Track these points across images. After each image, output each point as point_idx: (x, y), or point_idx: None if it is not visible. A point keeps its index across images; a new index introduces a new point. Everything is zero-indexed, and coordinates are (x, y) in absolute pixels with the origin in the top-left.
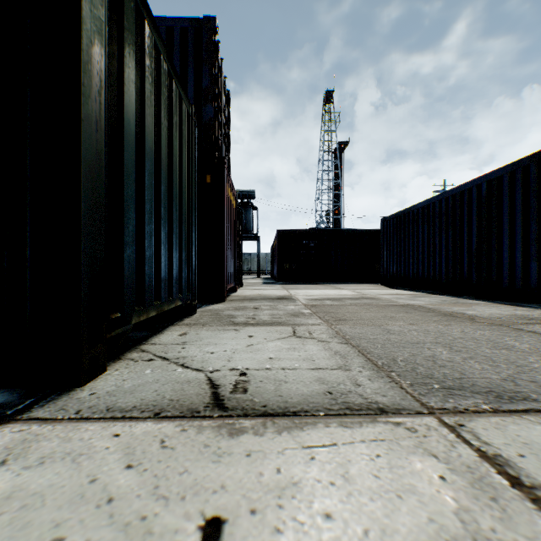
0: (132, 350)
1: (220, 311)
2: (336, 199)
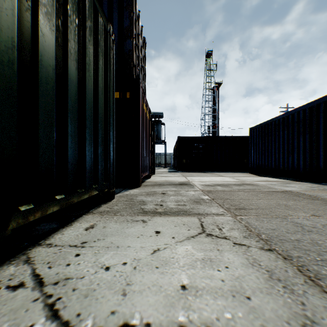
0: (16, 258)
1: (134, 196)
2: (214, 119)
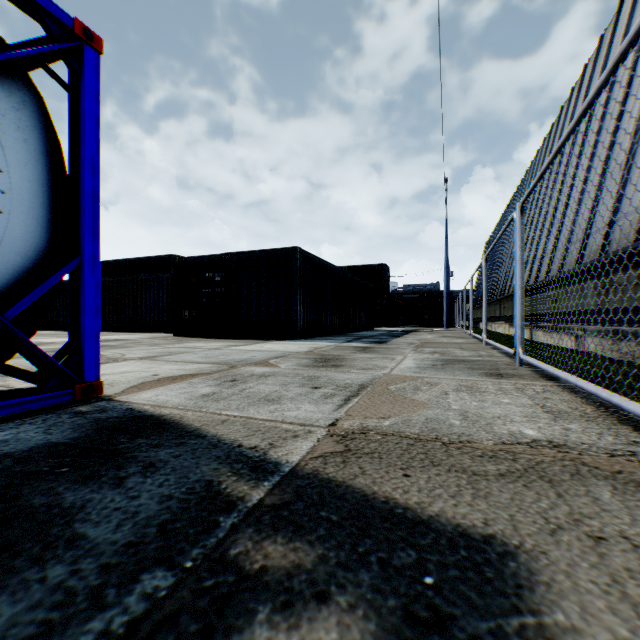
0: None
1: None
2: None
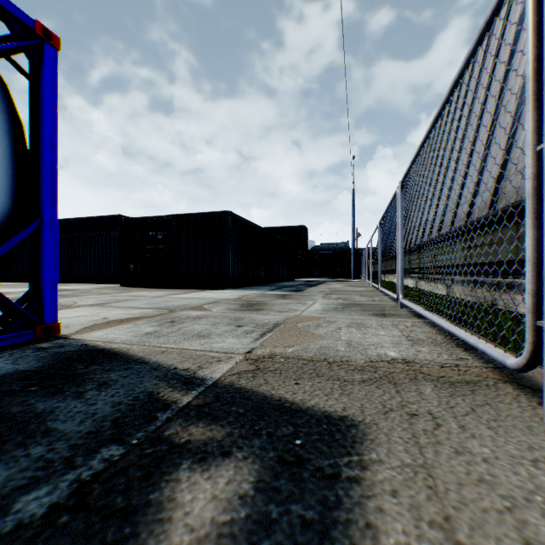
0: None
1: None
2: None
